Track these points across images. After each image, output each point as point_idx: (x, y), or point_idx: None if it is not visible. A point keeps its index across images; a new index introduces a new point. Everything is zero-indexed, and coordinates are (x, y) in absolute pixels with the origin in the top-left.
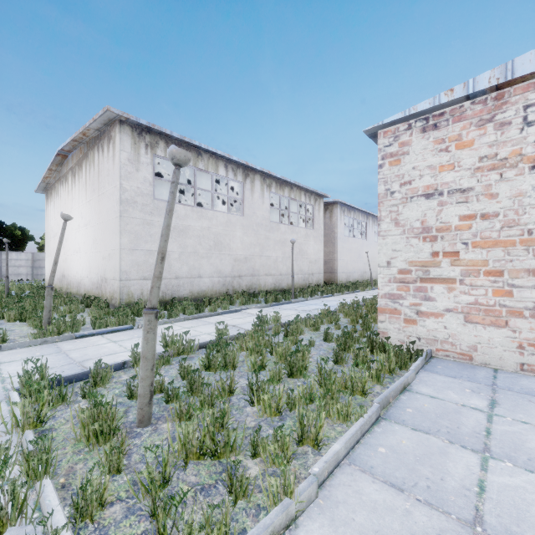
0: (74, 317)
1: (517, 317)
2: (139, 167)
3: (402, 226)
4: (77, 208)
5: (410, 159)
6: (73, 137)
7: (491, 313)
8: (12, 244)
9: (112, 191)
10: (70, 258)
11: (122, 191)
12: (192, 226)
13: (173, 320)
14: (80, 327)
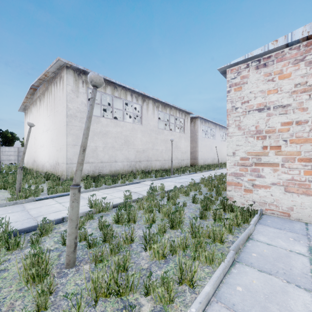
0: (37, 187)
1: None
2: (78, 95)
3: (243, 129)
4: (42, 120)
5: (248, 86)
6: (39, 77)
7: (303, 186)
8: (6, 142)
9: (62, 110)
10: (38, 150)
11: (68, 109)
12: (111, 131)
13: (98, 189)
14: (40, 193)
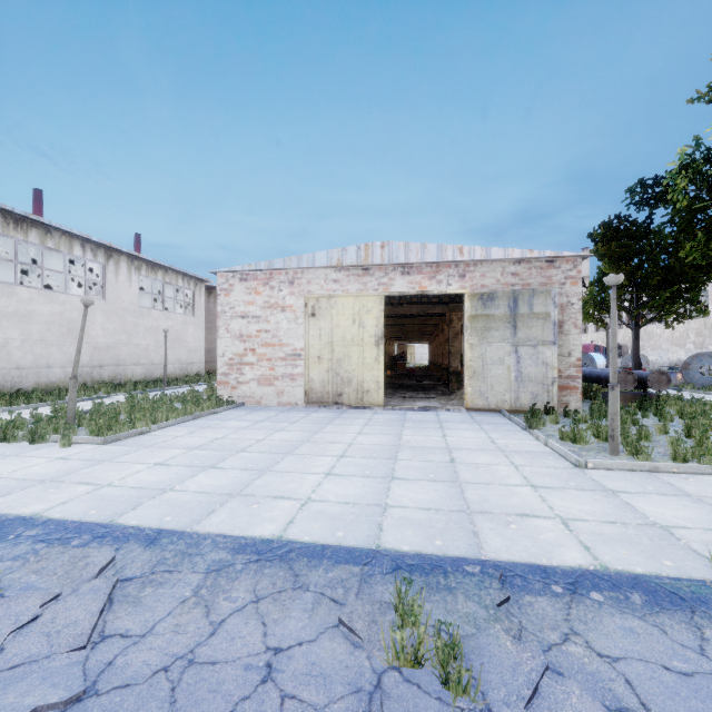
0: None
1: (277, 380)
2: None
3: (231, 332)
4: None
5: (234, 294)
6: None
7: (268, 379)
8: None
9: None
10: None
11: None
12: (39, 310)
13: (36, 405)
14: None
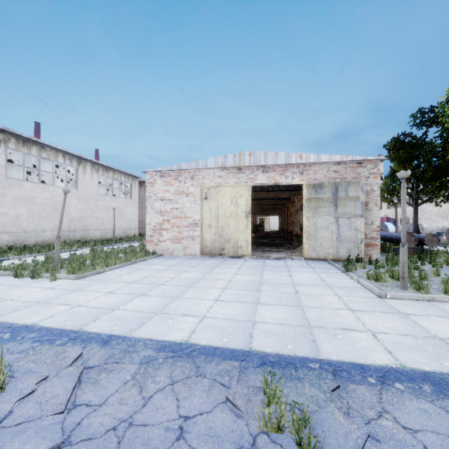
0: None
1: (183, 240)
2: None
3: (154, 209)
4: None
5: (156, 186)
6: None
7: (178, 239)
8: None
9: None
10: None
11: None
12: (37, 196)
13: (35, 255)
14: None
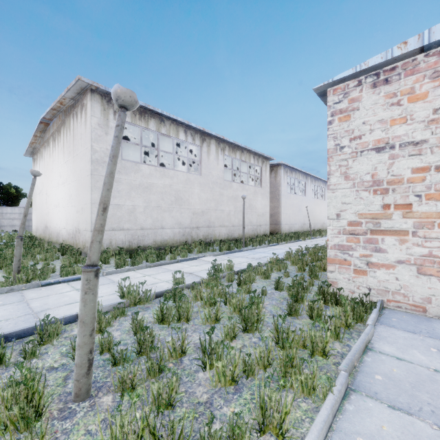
0: (45, 265)
1: None
2: (108, 131)
3: (352, 179)
4: (56, 168)
5: (360, 114)
6: (52, 106)
7: None
8: (8, 200)
9: (84, 152)
10: (51, 212)
11: (92, 151)
12: (156, 183)
13: (136, 268)
14: (49, 274)
